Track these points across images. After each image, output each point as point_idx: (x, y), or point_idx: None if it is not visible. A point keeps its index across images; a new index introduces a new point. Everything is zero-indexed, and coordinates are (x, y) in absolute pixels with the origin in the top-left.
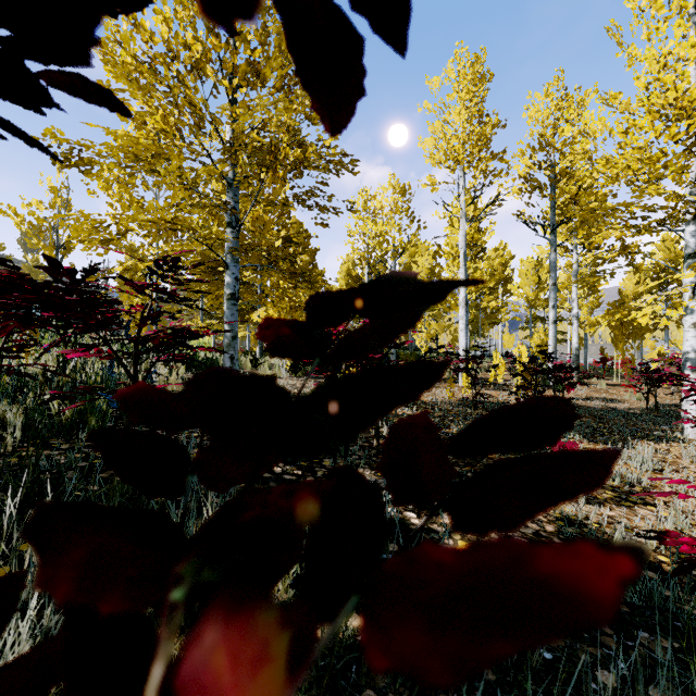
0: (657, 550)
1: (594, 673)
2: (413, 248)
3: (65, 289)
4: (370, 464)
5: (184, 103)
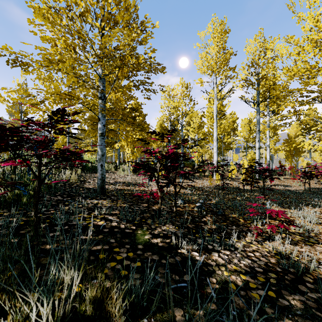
0: None
1: None
2: (191, 113)
3: None
4: (172, 222)
5: (75, 33)
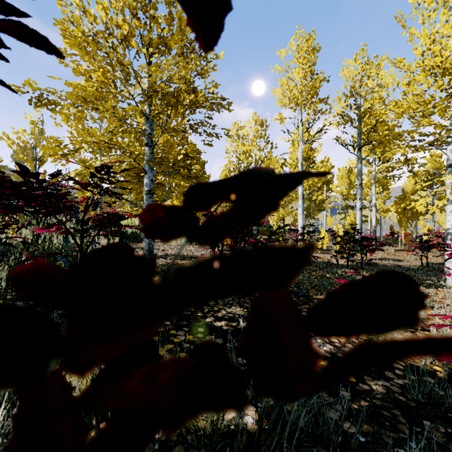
0: (433, 362)
1: (394, 451)
2: (268, 161)
3: (32, 186)
4: (240, 304)
5: (116, 64)
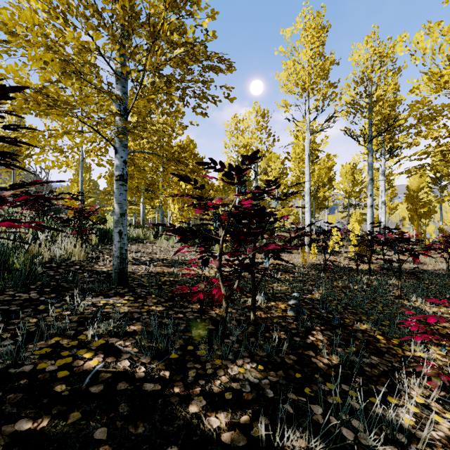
0: None
1: None
2: (270, 154)
3: None
4: (249, 350)
5: None
